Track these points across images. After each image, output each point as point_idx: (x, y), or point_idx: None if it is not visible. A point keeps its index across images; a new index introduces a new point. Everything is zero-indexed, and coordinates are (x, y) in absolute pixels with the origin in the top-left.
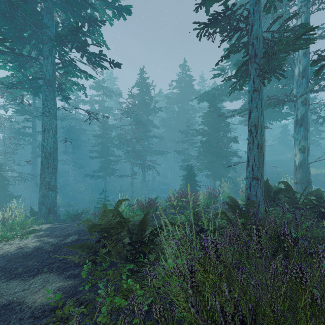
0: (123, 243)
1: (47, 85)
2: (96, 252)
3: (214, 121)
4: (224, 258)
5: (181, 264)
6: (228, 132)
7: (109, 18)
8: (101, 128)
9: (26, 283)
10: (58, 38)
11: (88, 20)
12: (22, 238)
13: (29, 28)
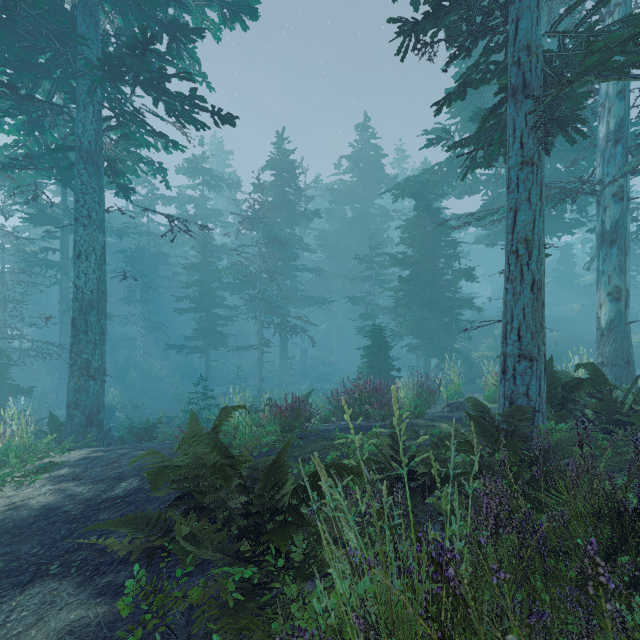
0: (231, 511)
1: (85, 161)
2: (169, 530)
3: (426, 237)
4: (501, 602)
5: (372, 592)
6: (454, 260)
7: (214, 26)
8: (199, 252)
9: (3, 606)
10: (106, 63)
11: (169, 27)
12: (21, 484)
13: (46, 43)
